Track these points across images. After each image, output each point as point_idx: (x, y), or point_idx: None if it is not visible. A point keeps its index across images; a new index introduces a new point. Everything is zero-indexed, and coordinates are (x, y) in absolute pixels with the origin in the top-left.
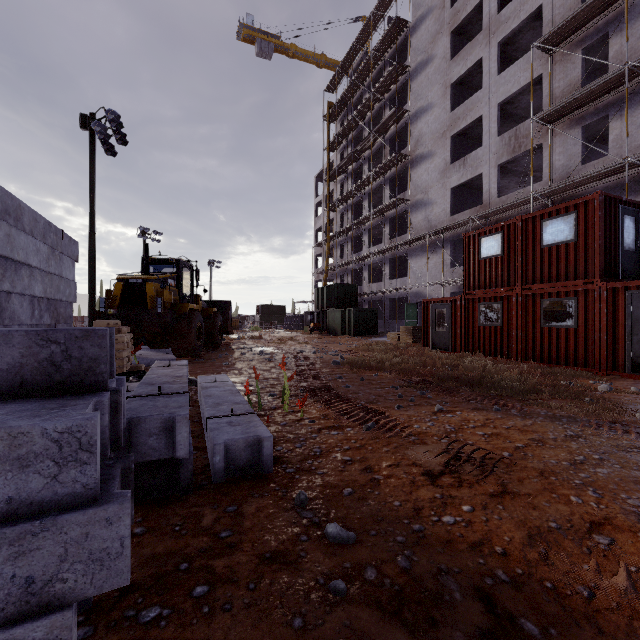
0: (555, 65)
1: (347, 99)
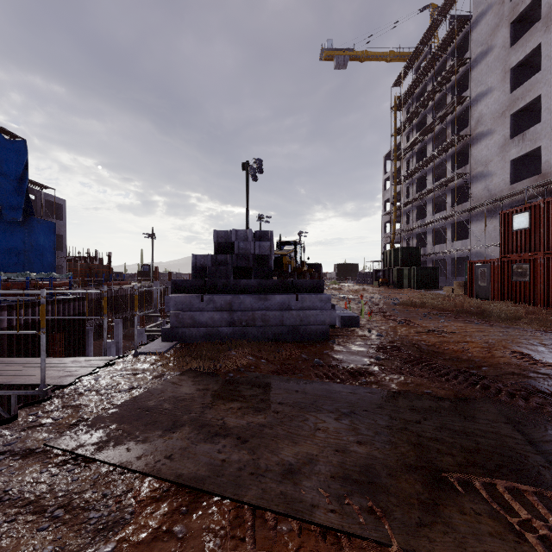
0: None
1: (412, 91)
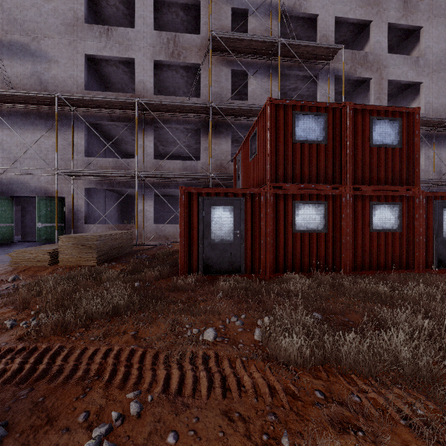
0: (211, 3)
1: None
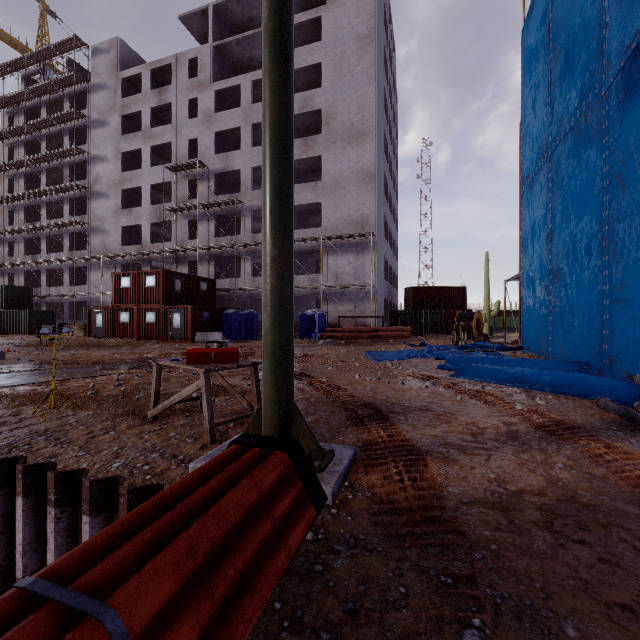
0: (178, 180)
1: (19, 100)
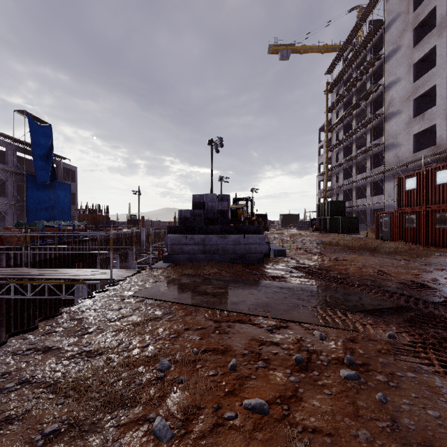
0: None
1: (340, 78)
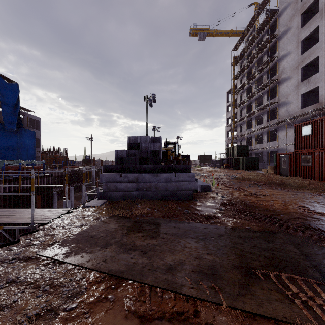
0: None
1: (243, 53)
